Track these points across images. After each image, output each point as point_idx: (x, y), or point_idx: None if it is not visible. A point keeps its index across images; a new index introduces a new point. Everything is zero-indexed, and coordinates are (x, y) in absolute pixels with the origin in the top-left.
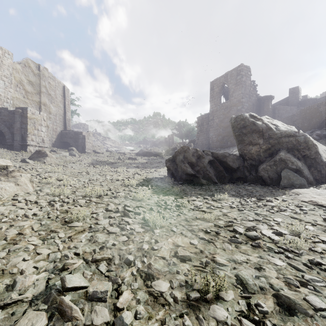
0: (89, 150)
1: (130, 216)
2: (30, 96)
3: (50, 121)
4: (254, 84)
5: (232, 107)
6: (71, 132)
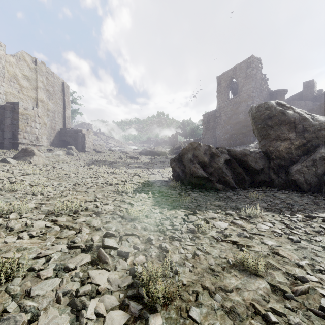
0: (90, 148)
1: (107, 263)
2: (25, 91)
3: (48, 118)
4: (265, 78)
5: (241, 103)
6: (70, 130)
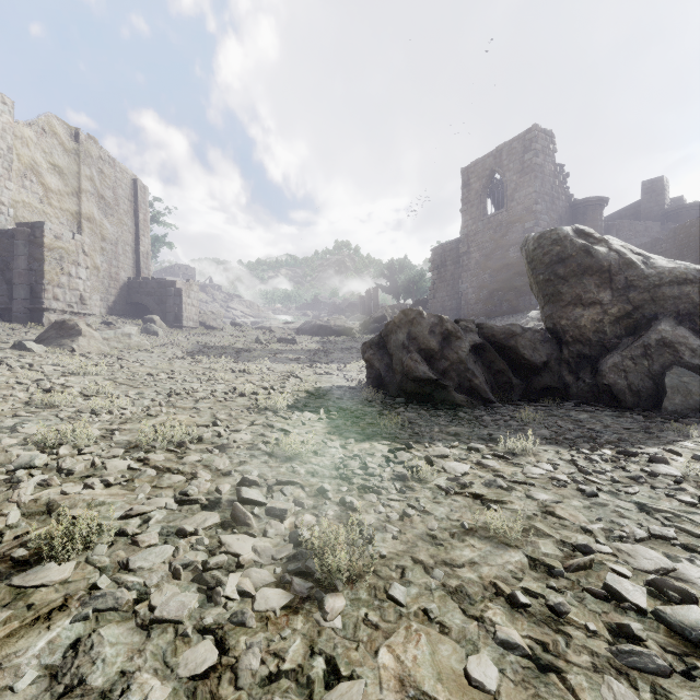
0: (192, 321)
1: (250, 526)
2: (55, 199)
3: (104, 257)
4: (562, 172)
5: (512, 225)
6: (150, 281)
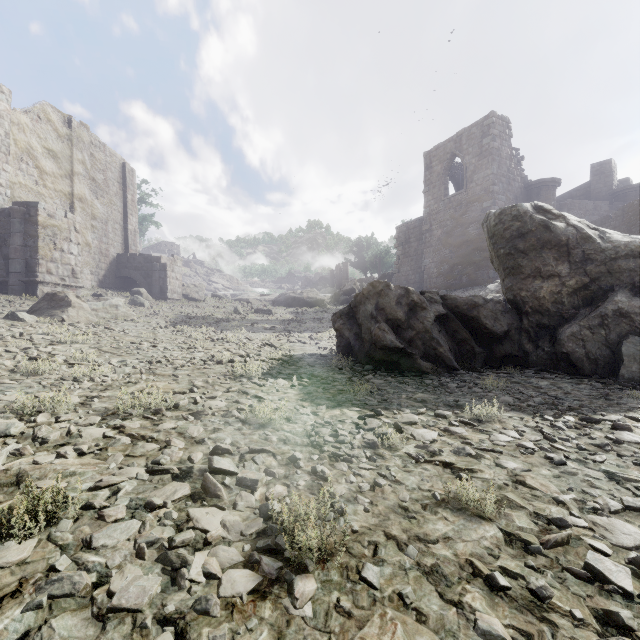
0: (176, 293)
1: (220, 497)
2: (50, 180)
3: (94, 234)
4: (518, 156)
5: (471, 204)
6: (137, 256)
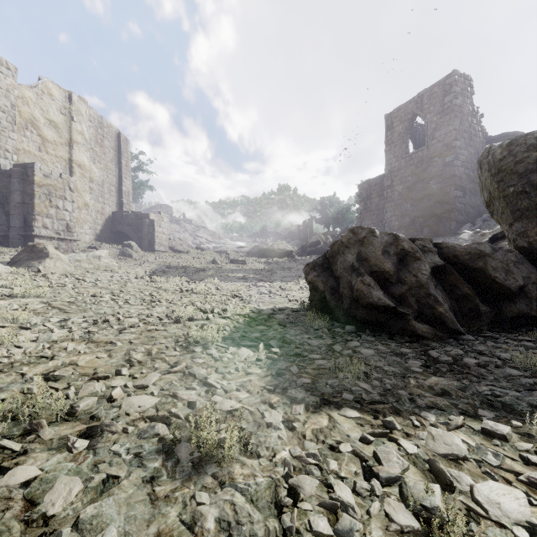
0: (162, 246)
1: None
2: (52, 147)
3: (93, 195)
4: (477, 113)
5: (433, 160)
6: (129, 214)
